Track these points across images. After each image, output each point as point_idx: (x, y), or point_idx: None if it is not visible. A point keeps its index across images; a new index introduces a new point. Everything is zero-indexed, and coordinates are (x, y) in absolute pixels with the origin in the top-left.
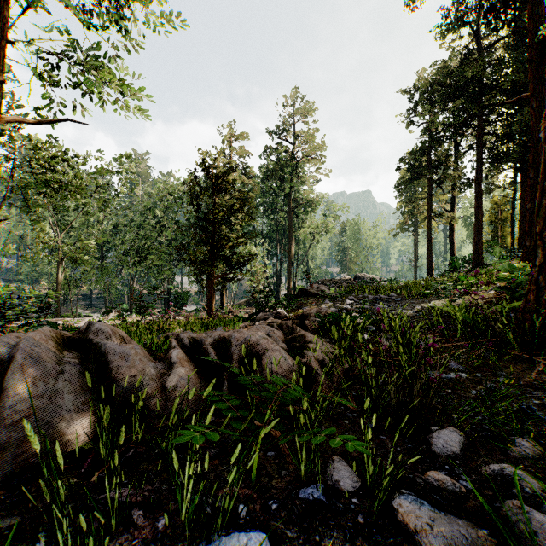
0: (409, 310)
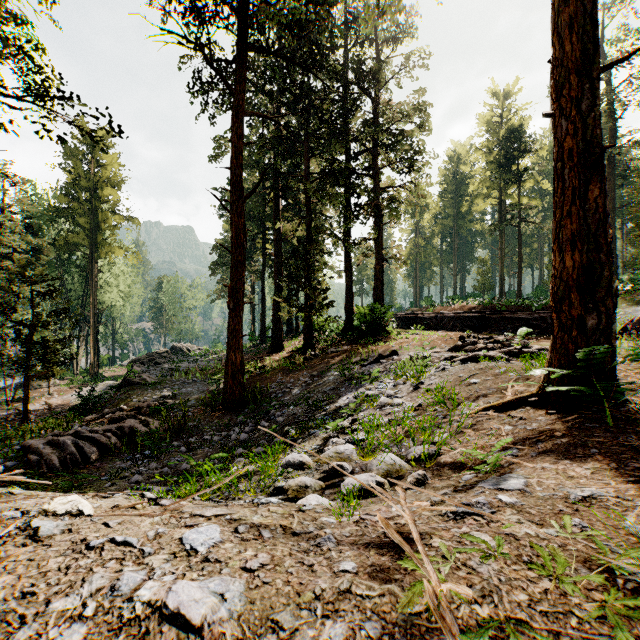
0: (199, 393)
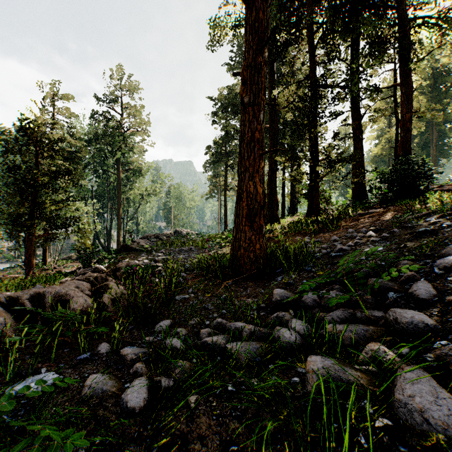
0: (195, 258)
